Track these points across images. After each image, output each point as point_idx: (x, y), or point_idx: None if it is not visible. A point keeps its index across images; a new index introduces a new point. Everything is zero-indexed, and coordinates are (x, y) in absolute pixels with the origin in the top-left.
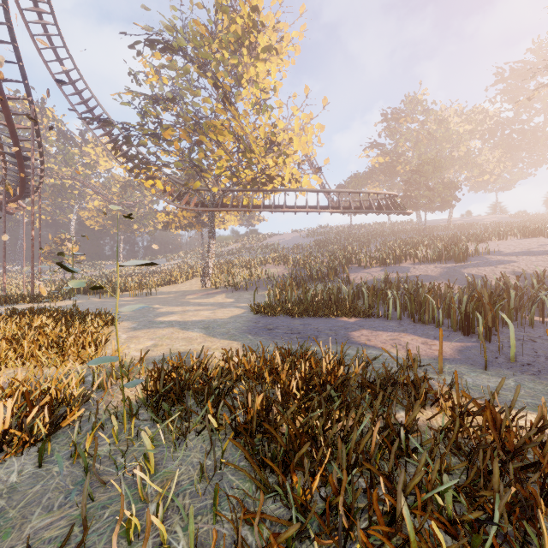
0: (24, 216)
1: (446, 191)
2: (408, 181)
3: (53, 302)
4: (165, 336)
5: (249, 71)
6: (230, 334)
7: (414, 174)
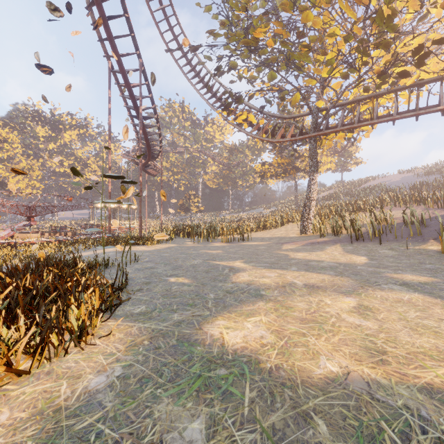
0: None
1: None
2: None
3: (148, 245)
4: None
5: None
6: None
7: None
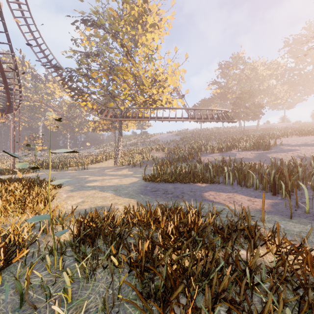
0: (11, 123)
1: (256, 109)
2: (234, 103)
3: (26, 174)
4: (90, 196)
5: (142, 38)
6: (130, 194)
7: (238, 99)
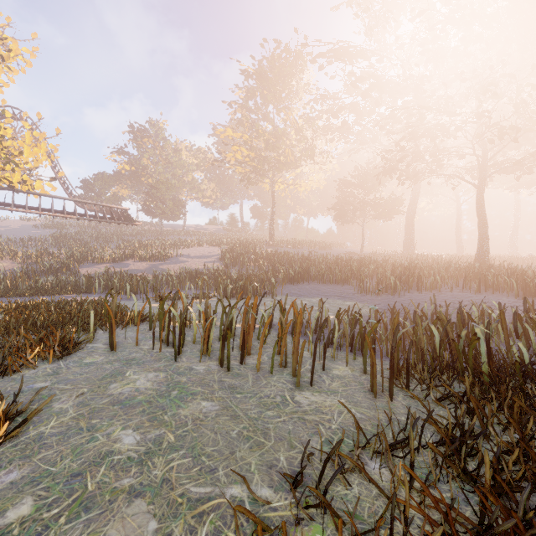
0: None
1: (175, 207)
2: (148, 193)
3: None
4: None
5: None
6: None
7: (153, 189)
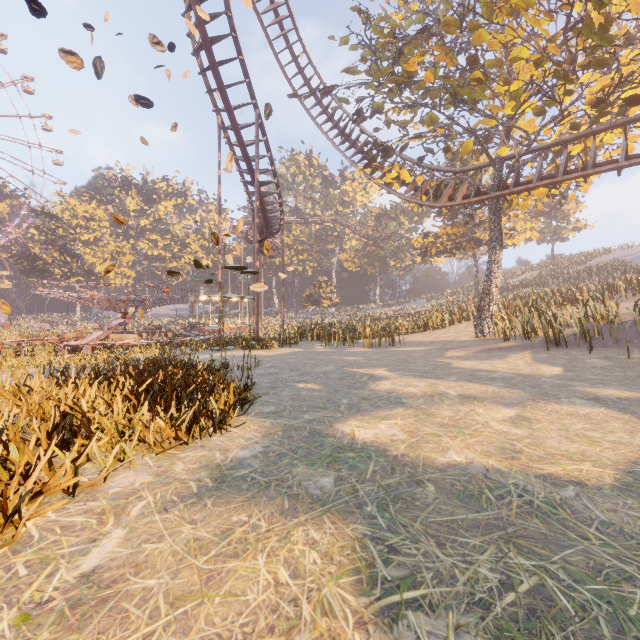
0: None
1: None
2: None
3: (268, 349)
4: None
5: None
6: None
7: None
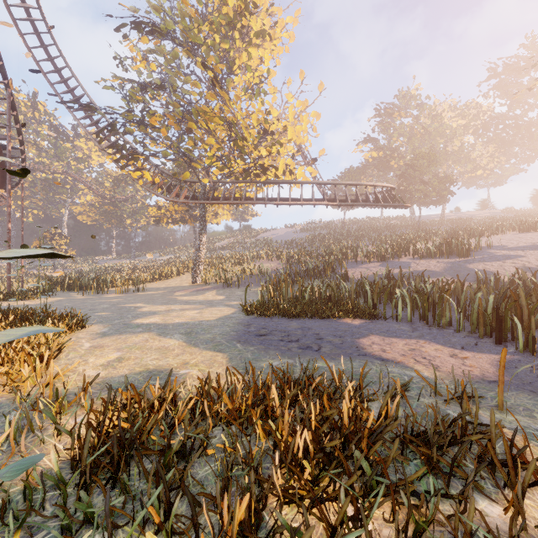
0: None
1: (441, 185)
2: (402, 175)
3: (30, 300)
4: (136, 346)
5: (241, 56)
6: (216, 342)
7: (409, 168)
